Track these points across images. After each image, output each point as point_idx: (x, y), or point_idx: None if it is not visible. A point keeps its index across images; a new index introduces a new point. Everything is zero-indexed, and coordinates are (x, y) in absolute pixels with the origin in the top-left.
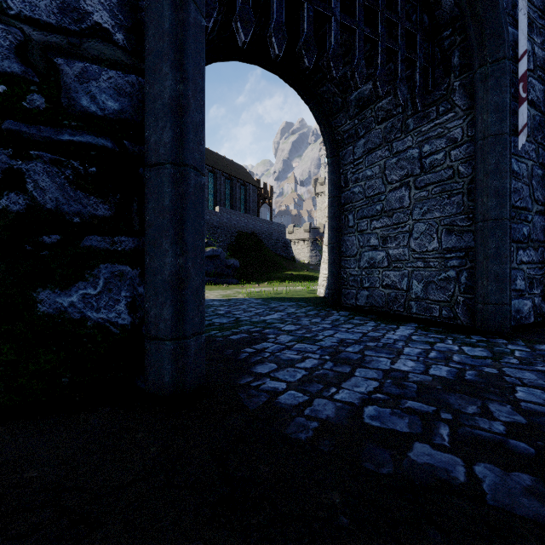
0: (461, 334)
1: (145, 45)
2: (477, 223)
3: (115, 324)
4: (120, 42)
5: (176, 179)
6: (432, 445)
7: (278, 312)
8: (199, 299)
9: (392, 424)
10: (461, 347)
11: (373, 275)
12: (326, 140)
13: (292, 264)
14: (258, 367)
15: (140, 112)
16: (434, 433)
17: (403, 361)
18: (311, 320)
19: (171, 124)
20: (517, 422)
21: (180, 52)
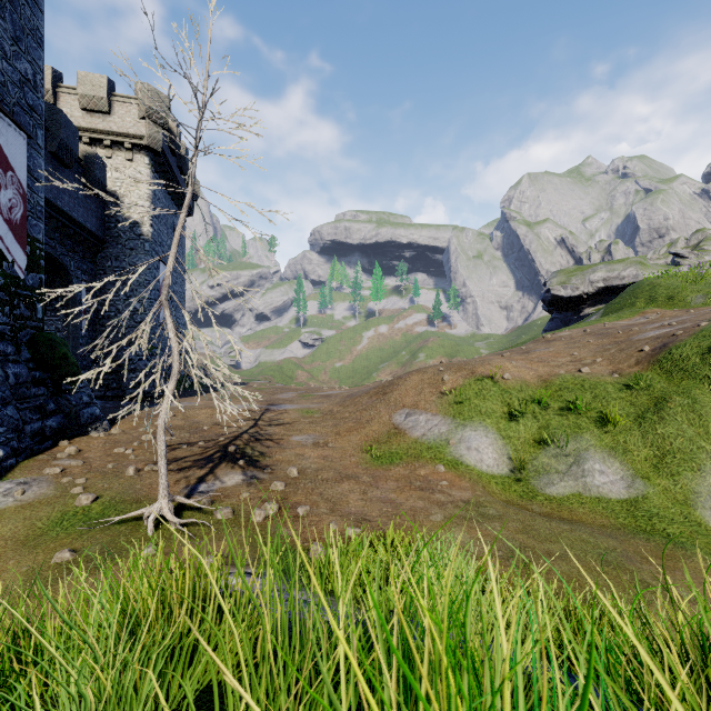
0: None
1: None
2: None
3: None
4: None
5: None
6: None
7: None
8: None
9: None
10: None
11: None
12: None
13: None
14: None
15: None
16: None
17: None
18: None
19: None
20: None
21: None
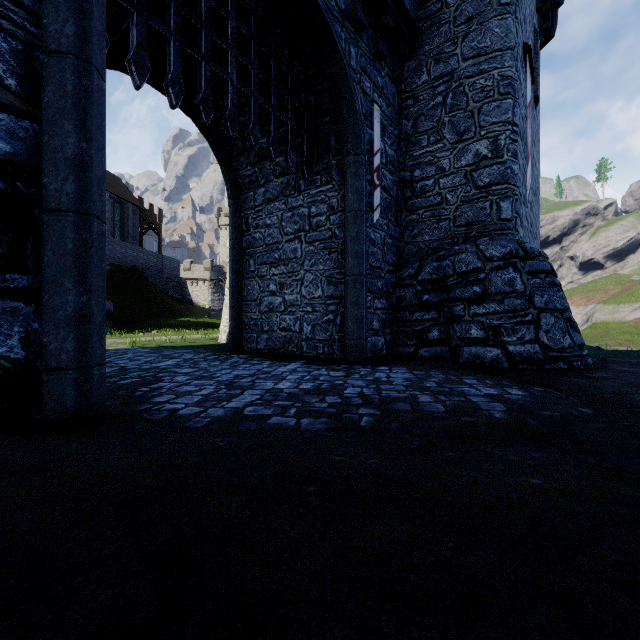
0: (335, 364)
1: (43, 97)
2: (346, 277)
3: (7, 358)
4: (13, 87)
5: (80, 226)
6: (283, 416)
7: (174, 358)
8: (101, 334)
9: (262, 412)
10: (330, 372)
11: (272, 319)
12: (227, 181)
13: (189, 309)
14: (157, 398)
15: (35, 157)
16: (287, 412)
17: (283, 383)
18: (210, 364)
19: (75, 177)
20: (336, 402)
21: (84, 114)
